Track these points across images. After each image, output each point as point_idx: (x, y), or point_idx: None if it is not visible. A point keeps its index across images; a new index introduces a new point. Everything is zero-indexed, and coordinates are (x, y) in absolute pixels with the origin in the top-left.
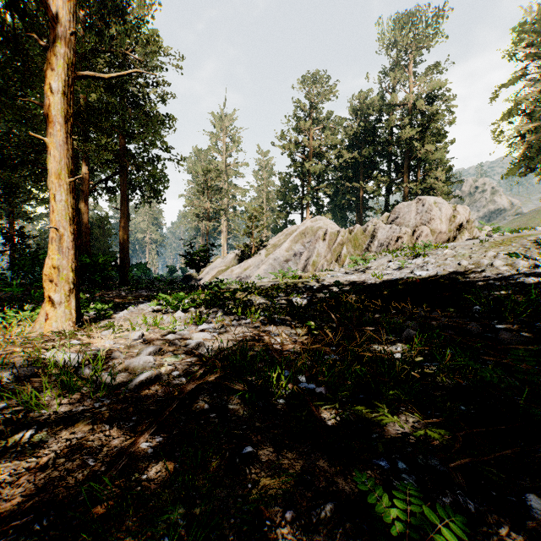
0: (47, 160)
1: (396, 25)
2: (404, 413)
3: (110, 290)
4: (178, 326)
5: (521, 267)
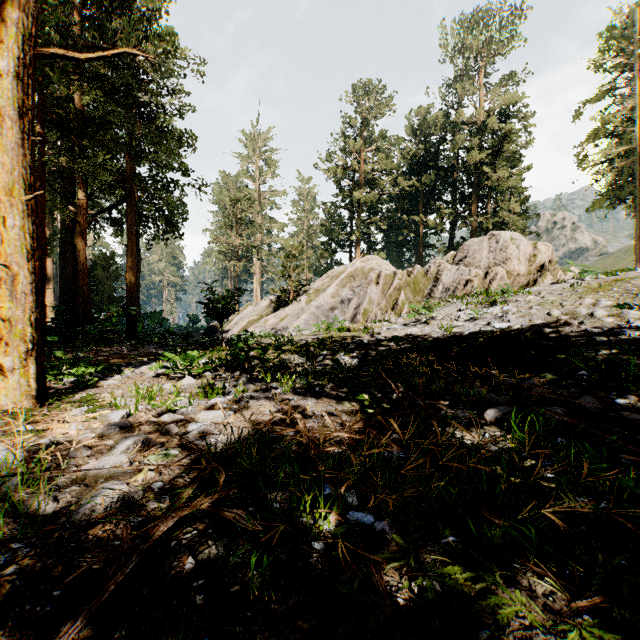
0: None
1: (463, 28)
2: (524, 572)
3: (110, 346)
4: (182, 400)
5: (632, 318)
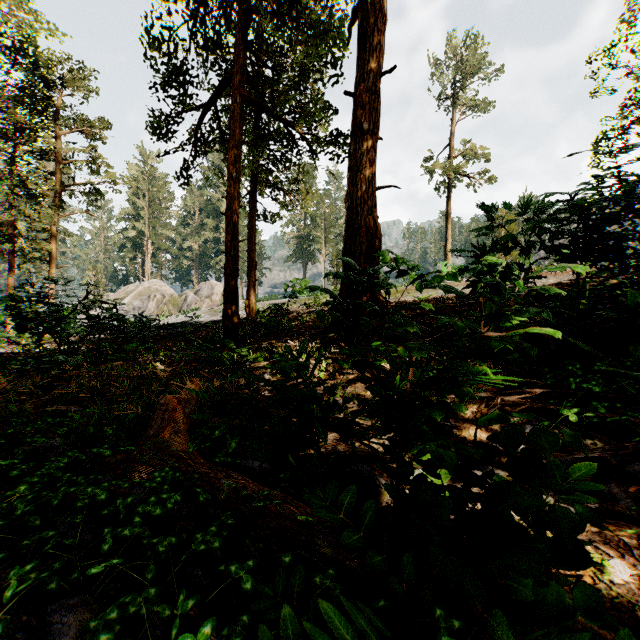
0: (50, 291)
1: None
2: None
3: None
4: None
5: (198, 319)
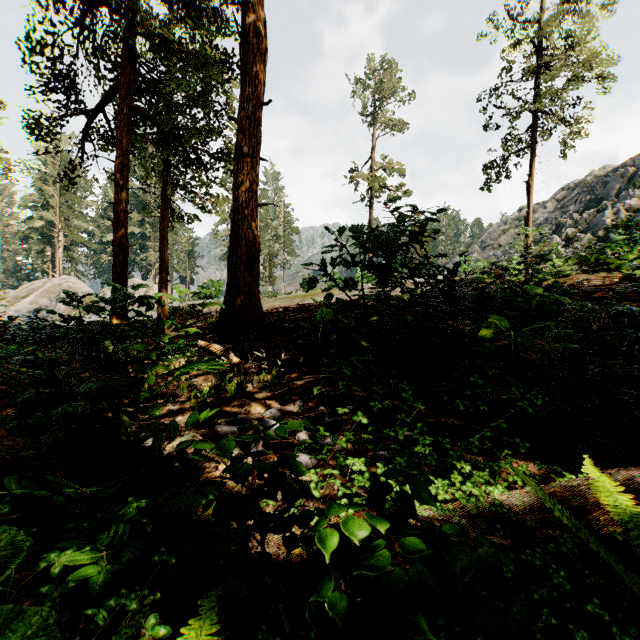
0: None
1: None
2: None
3: None
4: None
5: None
